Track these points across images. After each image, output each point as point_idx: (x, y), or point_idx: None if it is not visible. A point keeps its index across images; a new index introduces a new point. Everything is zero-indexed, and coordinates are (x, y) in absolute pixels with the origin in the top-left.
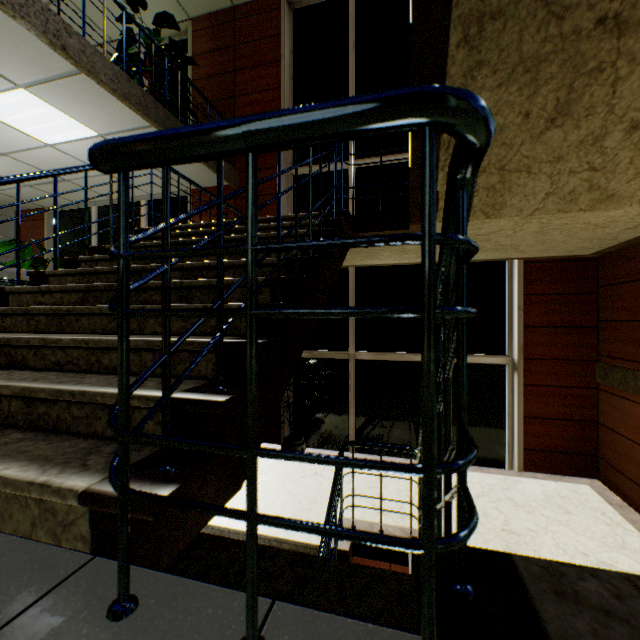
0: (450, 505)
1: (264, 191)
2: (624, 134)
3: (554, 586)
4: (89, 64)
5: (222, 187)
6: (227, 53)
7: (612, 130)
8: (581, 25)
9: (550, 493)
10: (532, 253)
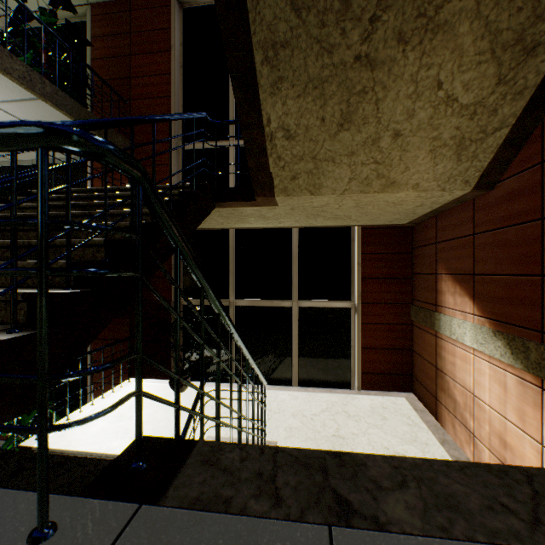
0: (178, 411)
1: (157, 162)
2: (392, 139)
3: (207, 457)
4: None
5: (16, 167)
6: (124, 38)
7: (383, 135)
8: (345, 59)
9: (376, 405)
10: (364, 222)
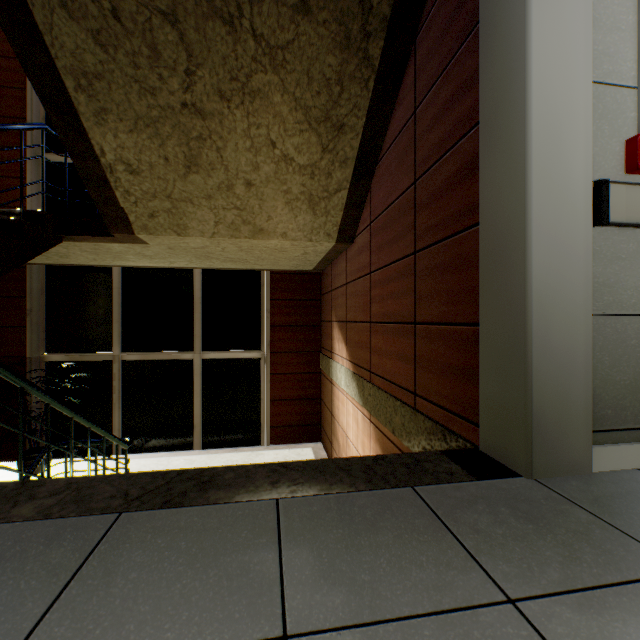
0: None
1: (4, 172)
2: (246, 187)
3: None
4: None
5: None
6: None
7: (236, 183)
8: (172, 104)
9: (279, 459)
10: (269, 266)
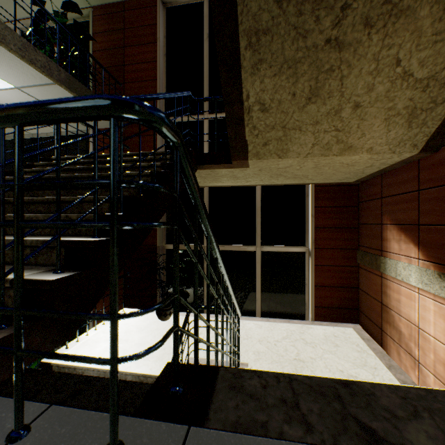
0: (197, 341)
1: (145, 133)
2: (352, 110)
3: (232, 384)
4: (0, 36)
5: (60, 137)
6: (119, 34)
7: (345, 107)
8: (317, 42)
9: (328, 334)
10: (318, 180)
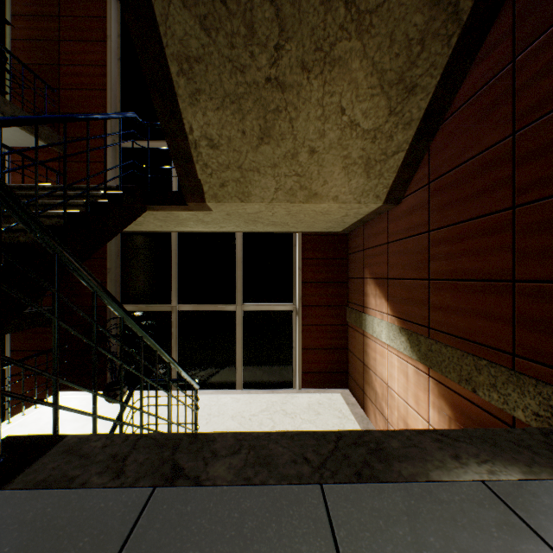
0: (56, 410)
1: (91, 158)
2: (309, 155)
3: (70, 447)
4: None
5: None
6: (52, 21)
7: (301, 151)
8: (257, 79)
9: (313, 402)
10: (303, 228)
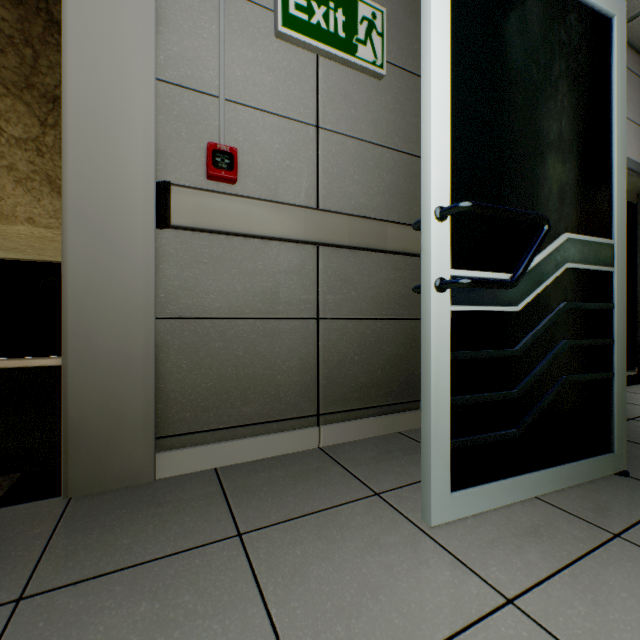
0: None
1: None
2: None
3: None
4: None
5: None
6: None
7: None
8: None
9: None
10: None
